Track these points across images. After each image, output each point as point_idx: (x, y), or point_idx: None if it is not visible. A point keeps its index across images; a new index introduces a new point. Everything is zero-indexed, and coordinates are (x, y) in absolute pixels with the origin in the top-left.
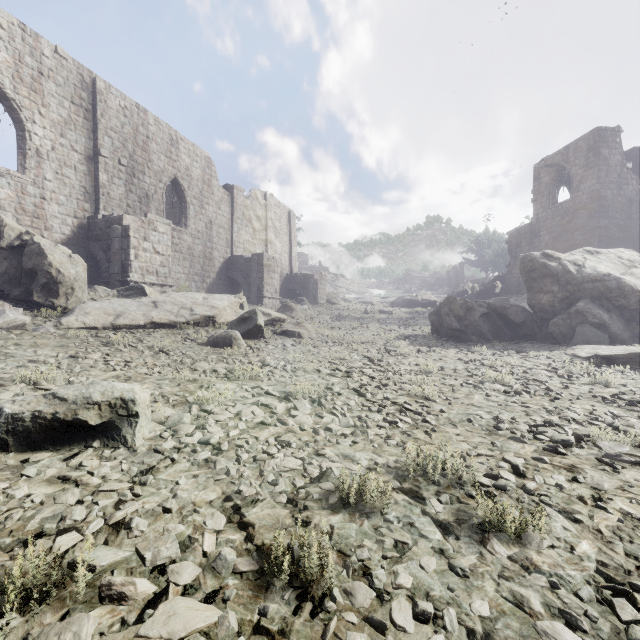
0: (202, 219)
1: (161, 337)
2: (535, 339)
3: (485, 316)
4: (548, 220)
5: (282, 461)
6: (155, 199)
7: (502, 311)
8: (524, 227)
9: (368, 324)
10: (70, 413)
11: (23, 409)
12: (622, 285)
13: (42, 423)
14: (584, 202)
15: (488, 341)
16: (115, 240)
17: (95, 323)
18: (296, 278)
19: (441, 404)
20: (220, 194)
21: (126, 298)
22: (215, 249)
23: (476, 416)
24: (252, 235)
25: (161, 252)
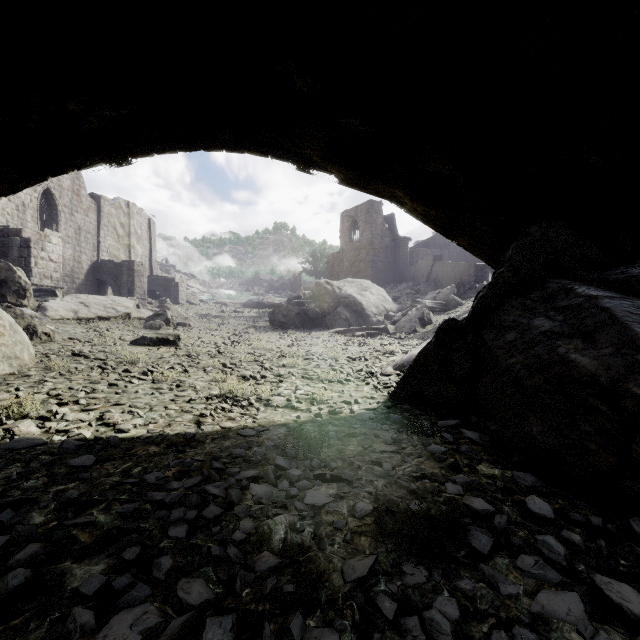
0: (72, 225)
1: (114, 325)
2: (321, 327)
3: (298, 315)
4: (348, 252)
5: (223, 347)
6: (31, 207)
7: (306, 312)
8: (336, 254)
9: (227, 320)
10: (166, 337)
11: (152, 336)
12: (355, 300)
13: (159, 339)
14: (365, 244)
15: (299, 328)
16: (14, 249)
17: (67, 316)
18: (157, 280)
19: (265, 343)
20: (88, 203)
21: (39, 298)
22: (83, 253)
23: (275, 344)
24: (116, 240)
25: (54, 260)
